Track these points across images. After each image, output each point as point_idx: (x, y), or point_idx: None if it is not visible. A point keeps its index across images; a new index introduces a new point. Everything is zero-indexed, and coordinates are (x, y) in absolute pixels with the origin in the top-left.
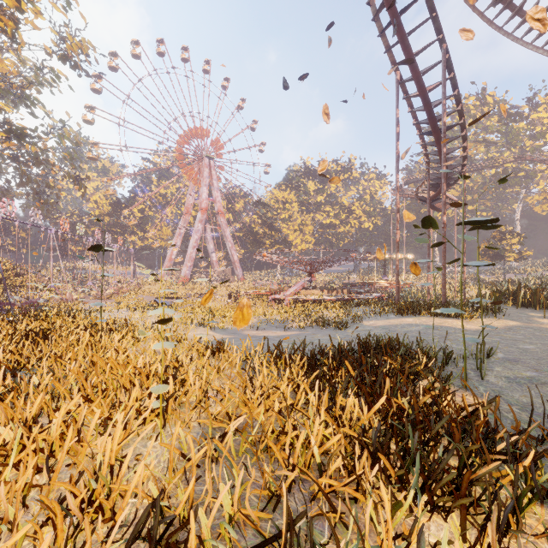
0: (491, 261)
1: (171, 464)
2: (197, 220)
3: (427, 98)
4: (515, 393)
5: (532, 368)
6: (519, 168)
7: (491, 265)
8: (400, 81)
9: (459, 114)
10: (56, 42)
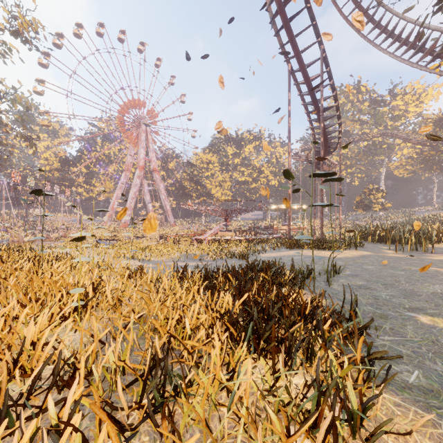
0: (363, 211)
1: (81, 340)
2: (135, 176)
3: (311, 85)
4: (346, 294)
5: (364, 279)
6: (383, 141)
7: (331, 205)
8: (291, 71)
9: (334, 98)
10: (8, 19)
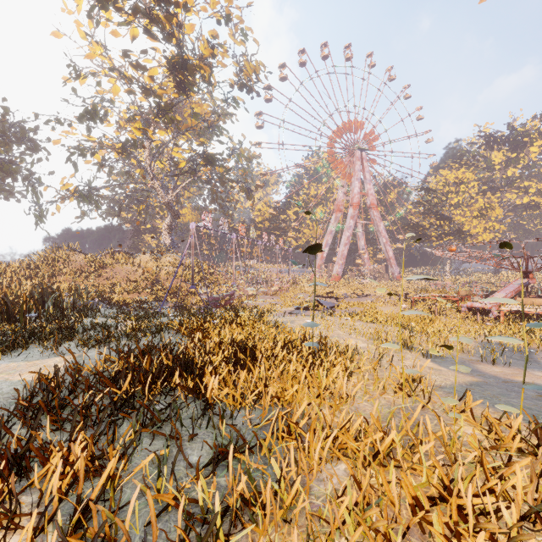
0: None
1: None
2: (348, 216)
3: None
4: None
5: None
6: None
7: None
8: None
9: None
10: (237, 74)
